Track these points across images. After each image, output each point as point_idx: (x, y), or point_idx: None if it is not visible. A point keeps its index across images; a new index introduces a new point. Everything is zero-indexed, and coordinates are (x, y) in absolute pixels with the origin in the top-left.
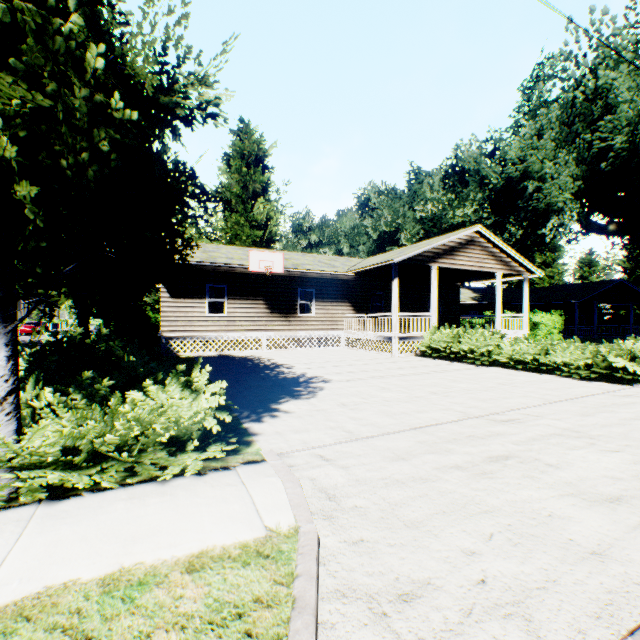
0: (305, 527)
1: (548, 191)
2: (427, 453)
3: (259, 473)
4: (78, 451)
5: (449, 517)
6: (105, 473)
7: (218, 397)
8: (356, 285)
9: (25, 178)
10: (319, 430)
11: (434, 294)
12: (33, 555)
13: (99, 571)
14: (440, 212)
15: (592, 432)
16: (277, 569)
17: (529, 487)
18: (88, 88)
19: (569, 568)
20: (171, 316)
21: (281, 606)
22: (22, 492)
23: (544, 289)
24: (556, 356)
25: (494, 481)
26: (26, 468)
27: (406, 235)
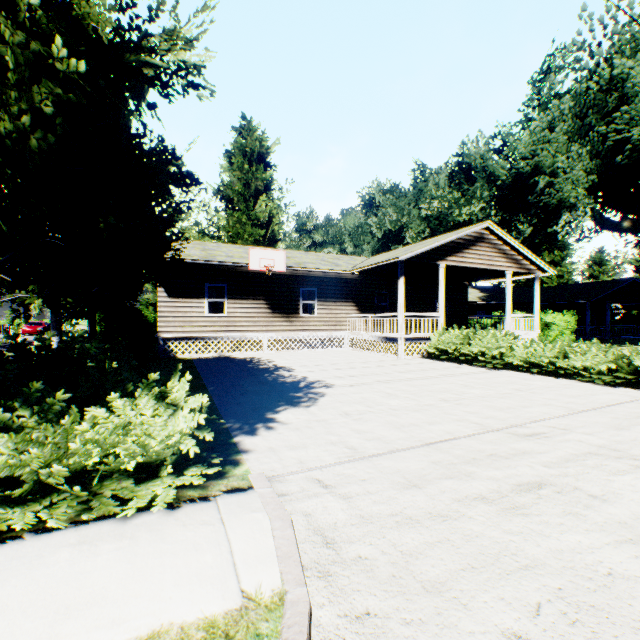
0: (293, 593)
1: (560, 186)
2: (444, 478)
3: (243, 506)
4: (25, 480)
5: (480, 576)
6: (53, 509)
7: (197, 412)
8: (360, 284)
9: None
10: (318, 446)
11: (442, 293)
12: None
13: None
14: (446, 210)
15: (633, 451)
16: None
17: (575, 529)
18: (28, 35)
19: None
20: (169, 316)
21: None
22: None
23: (553, 288)
24: (575, 359)
25: (530, 520)
26: None
27: (411, 234)
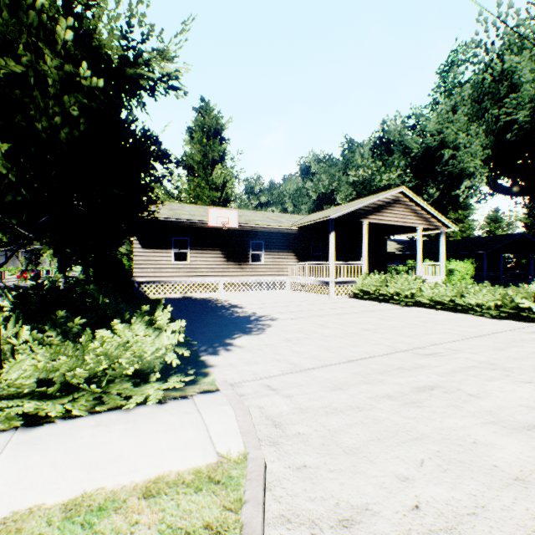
0: (253, 453)
1: (461, 158)
2: (362, 383)
3: (213, 402)
4: (53, 382)
5: (383, 444)
6: (76, 402)
7: (178, 334)
8: (299, 238)
9: (2, 139)
10: (267, 362)
11: (365, 245)
12: (4, 480)
13: (63, 496)
14: (369, 176)
15: (506, 365)
16: (227, 495)
17: (454, 415)
18: (60, 59)
19: (496, 494)
20: (142, 264)
21: (229, 533)
22: (0, 420)
23: (457, 241)
24: (470, 298)
25: (422, 410)
26: (5, 398)
27: (341, 196)
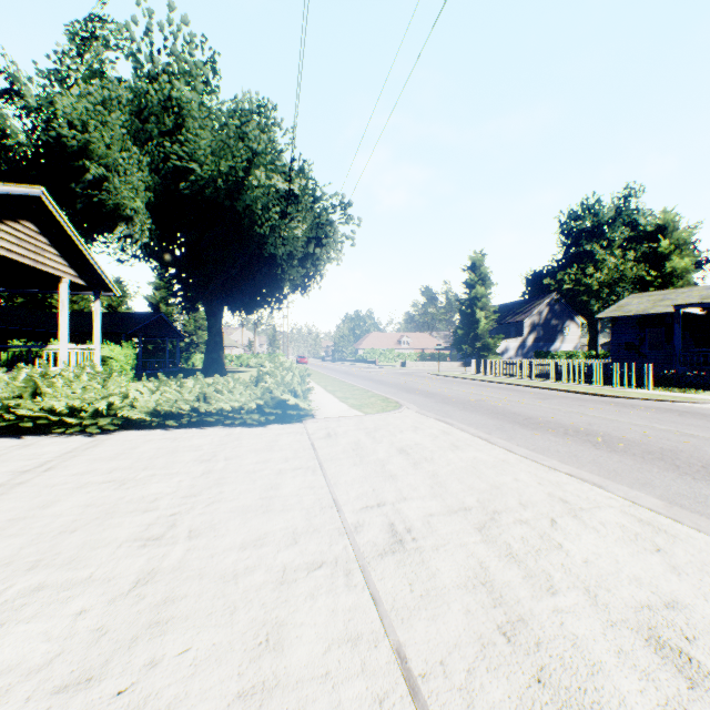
0: None
1: (119, 188)
2: None
3: None
4: None
5: None
6: None
7: None
8: None
9: None
10: None
11: None
12: None
13: None
14: None
15: (469, 501)
16: None
17: None
18: None
19: None
20: None
21: None
22: None
23: (79, 315)
24: (225, 400)
25: None
26: None
27: None
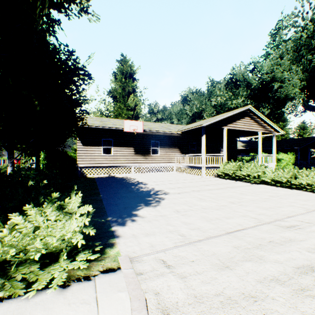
0: None
1: (286, 88)
2: (245, 261)
3: (112, 286)
4: None
5: None
6: None
7: (84, 218)
8: (181, 139)
9: None
10: (162, 233)
11: (225, 143)
12: None
13: None
14: (224, 101)
15: None
16: None
17: None
18: None
19: None
20: (83, 155)
21: None
22: None
23: (280, 141)
24: (302, 179)
25: None
26: None
27: (206, 114)
